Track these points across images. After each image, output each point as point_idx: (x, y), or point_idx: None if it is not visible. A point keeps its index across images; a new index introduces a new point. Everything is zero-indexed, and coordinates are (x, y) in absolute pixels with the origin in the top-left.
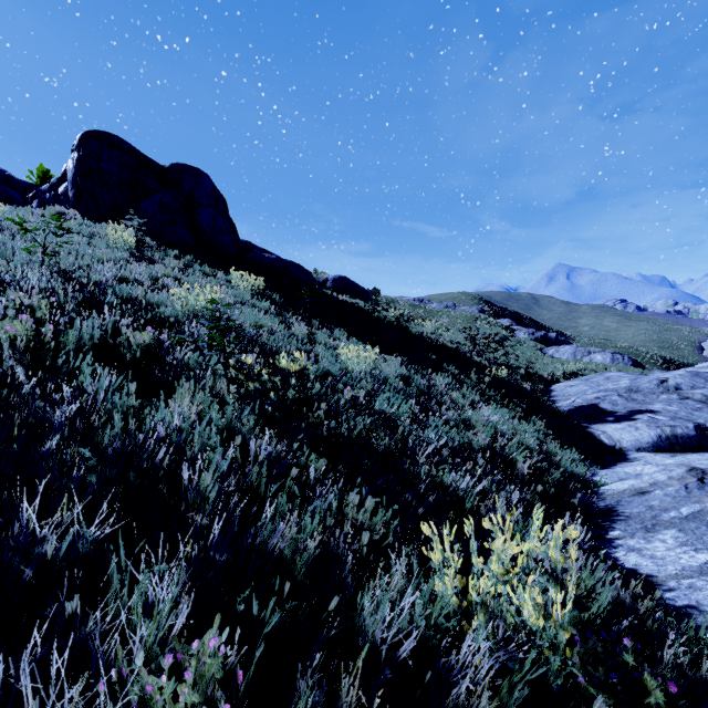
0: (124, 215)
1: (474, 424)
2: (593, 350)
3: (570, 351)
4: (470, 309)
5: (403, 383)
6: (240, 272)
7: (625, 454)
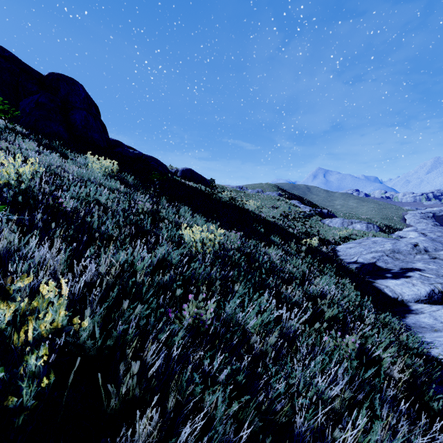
0: (5, 110)
1: (324, 310)
2: (354, 221)
3: (339, 221)
4: (272, 193)
5: (245, 262)
6: (96, 156)
7: (407, 305)
